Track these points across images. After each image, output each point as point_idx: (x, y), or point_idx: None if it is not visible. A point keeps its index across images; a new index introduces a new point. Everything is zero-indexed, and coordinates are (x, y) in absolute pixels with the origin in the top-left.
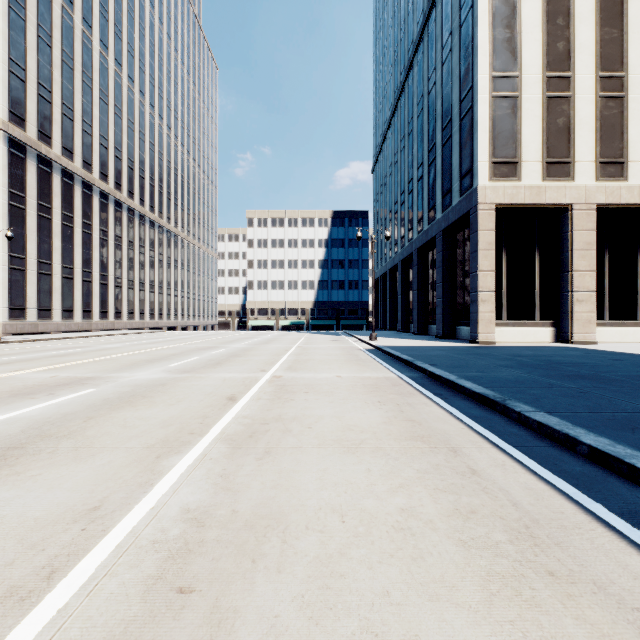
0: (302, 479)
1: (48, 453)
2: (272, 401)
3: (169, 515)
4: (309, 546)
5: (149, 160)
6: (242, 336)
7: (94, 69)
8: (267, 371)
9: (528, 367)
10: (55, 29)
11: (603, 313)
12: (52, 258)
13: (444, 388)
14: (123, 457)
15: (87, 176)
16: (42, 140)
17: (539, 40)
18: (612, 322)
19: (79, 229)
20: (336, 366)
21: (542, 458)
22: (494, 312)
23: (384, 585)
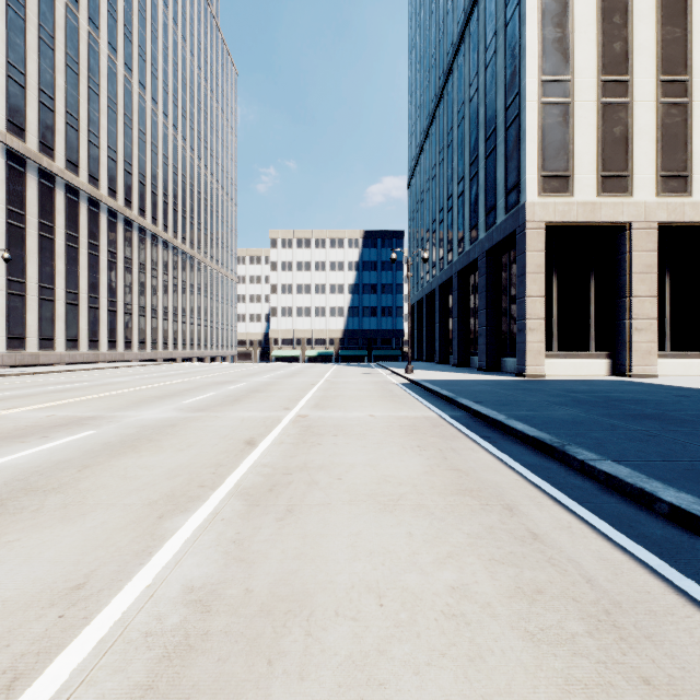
0: (331, 546)
1: (31, 512)
2: (296, 446)
3: (168, 596)
4: (339, 640)
5: (162, 174)
6: (264, 368)
7: (101, 74)
8: (291, 409)
9: (585, 405)
10: (58, 30)
11: (664, 343)
12: (55, 282)
13: (492, 430)
14: (119, 517)
15: (94, 192)
16: (44, 152)
17: (593, 40)
18: (674, 353)
19: (85, 250)
20: (369, 403)
21: (614, 518)
22: (544, 342)
23: (435, 699)
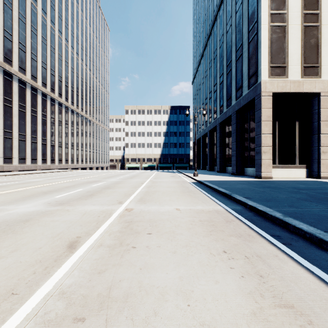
0: None
1: None
2: (111, 250)
3: None
4: None
5: (71, 77)
6: (119, 173)
7: (38, 24)
8: (123, 203)
9: (323, 201)
10: (14, 0)
11: None
12: (12, 129)
13: (274, 226)
14: None
15: (34, 84)
16: (6, 62)
17: None
18: None
19: (29, 113)
20: (175, 198)
21: None
22: (271, 159)
23: None
